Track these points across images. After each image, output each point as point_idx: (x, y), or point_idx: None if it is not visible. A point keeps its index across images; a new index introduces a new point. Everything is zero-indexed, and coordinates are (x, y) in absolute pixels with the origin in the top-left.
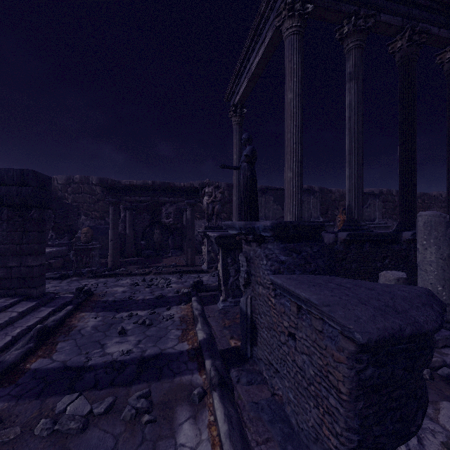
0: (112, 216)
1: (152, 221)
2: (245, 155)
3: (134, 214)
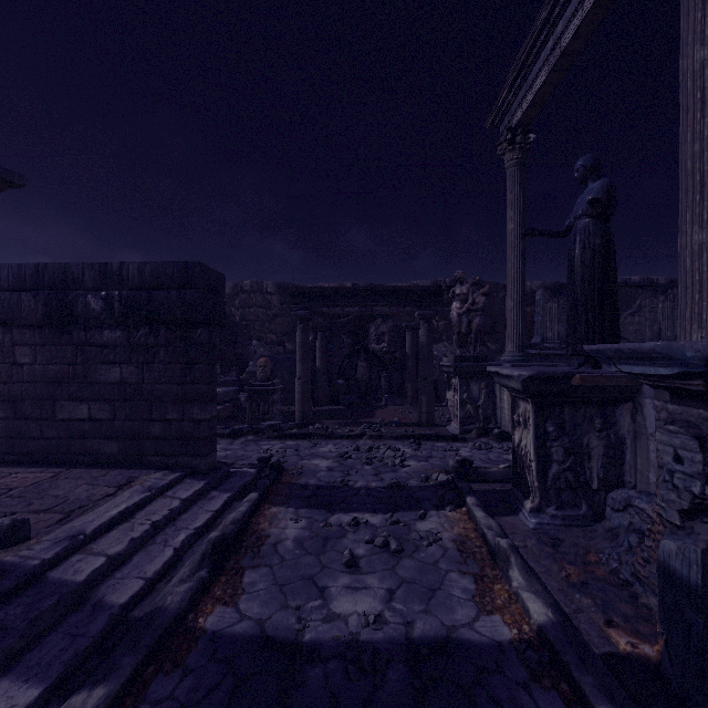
0: (301, 340)
1: (354, 348)
2: (590, 201)
3: (328, 337)
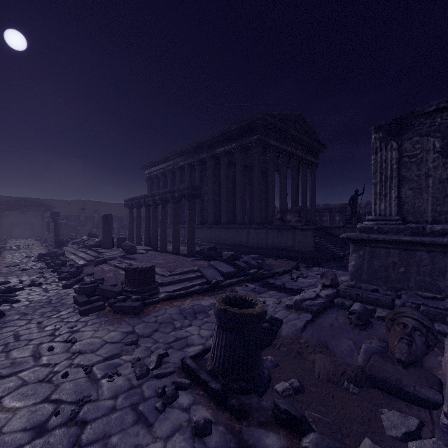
0: None
1: None
2: None
3: None
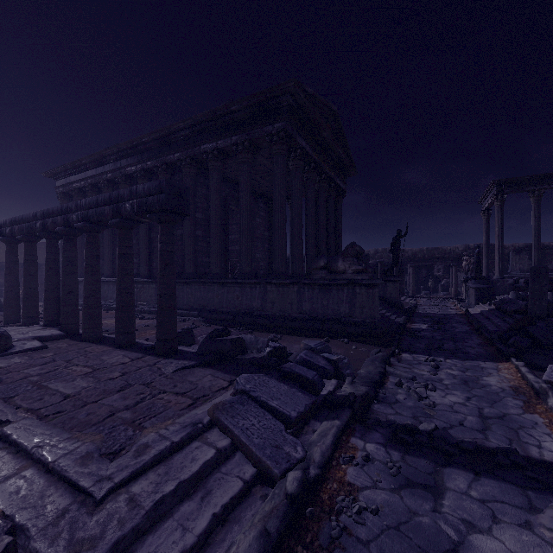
0: (412, 272)
1: (427, 274)
2: (475, 253)
3: (416, 270)
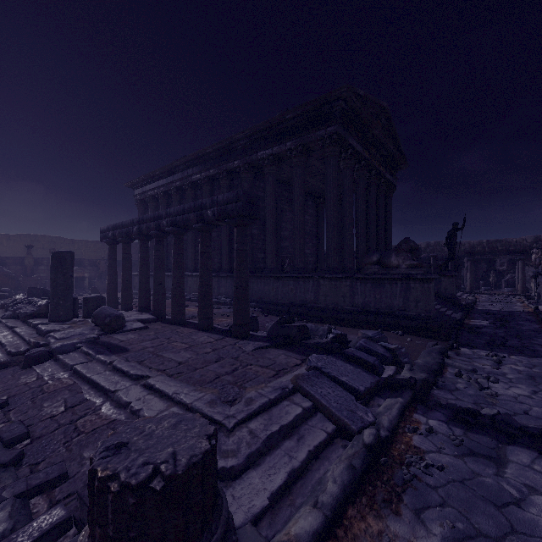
0: (470, 267)
1: (488, 269)
2: None
3: (475, 264)
